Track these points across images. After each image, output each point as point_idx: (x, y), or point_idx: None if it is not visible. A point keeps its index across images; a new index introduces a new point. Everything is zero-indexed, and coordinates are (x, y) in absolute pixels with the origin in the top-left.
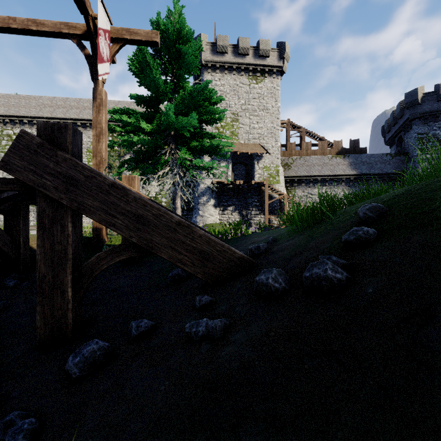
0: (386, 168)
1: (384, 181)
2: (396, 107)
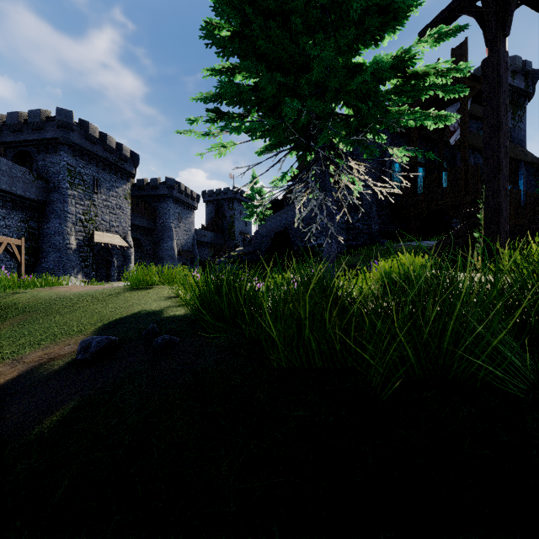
0: (29, 191)
1: (24, 208)
2: (31, 112)
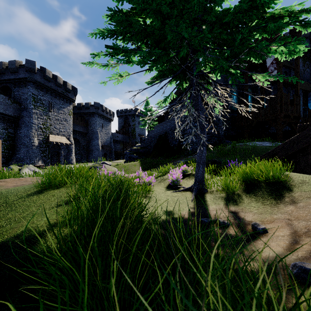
0: (8, 110)
1: (5, 121)
2: (10, 62)
